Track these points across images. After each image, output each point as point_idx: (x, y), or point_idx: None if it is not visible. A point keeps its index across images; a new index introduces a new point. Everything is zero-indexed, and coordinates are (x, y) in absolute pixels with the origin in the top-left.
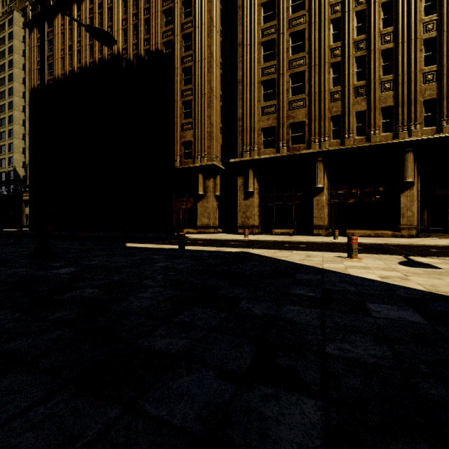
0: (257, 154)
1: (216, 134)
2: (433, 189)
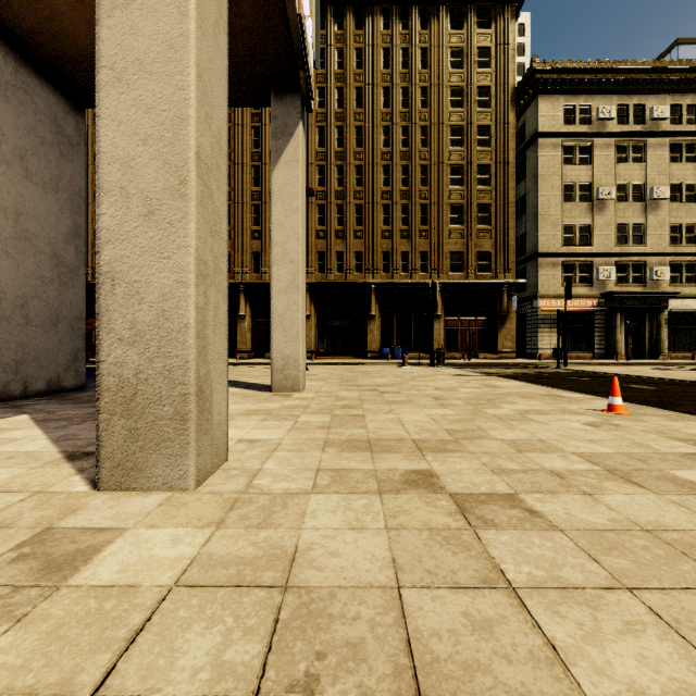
0: None
1: None
2: (331, 321)
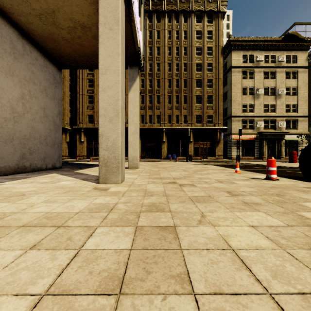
0: (85, 125)
1: (67, 113)
2: (146, 143)
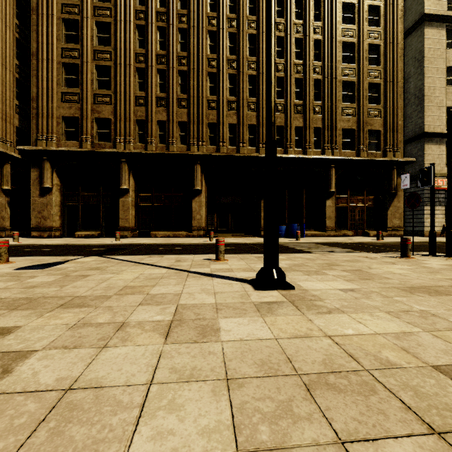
0: (56, 145)
1: (3, 111)
2: (220, 197)
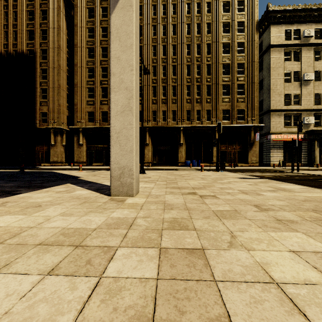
0: (84, 125)
1: (63, 110)
2: (159, 146)
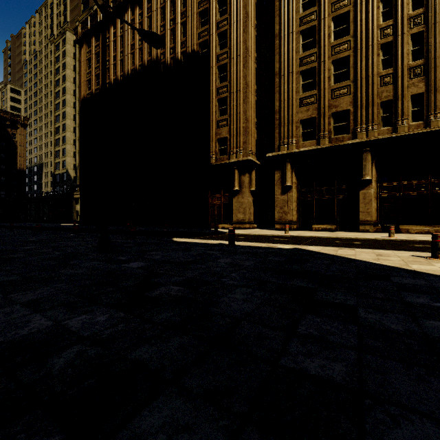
0: (295, 147)
1: (251, 129)
2: None
